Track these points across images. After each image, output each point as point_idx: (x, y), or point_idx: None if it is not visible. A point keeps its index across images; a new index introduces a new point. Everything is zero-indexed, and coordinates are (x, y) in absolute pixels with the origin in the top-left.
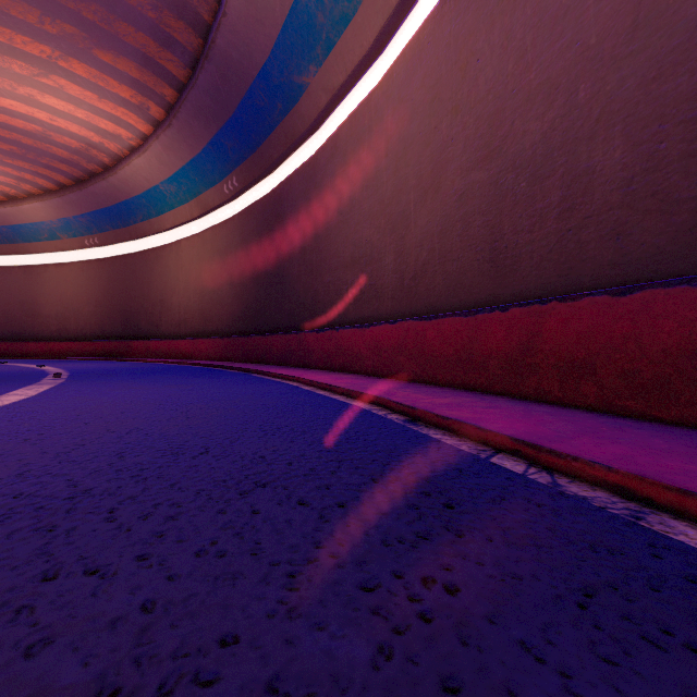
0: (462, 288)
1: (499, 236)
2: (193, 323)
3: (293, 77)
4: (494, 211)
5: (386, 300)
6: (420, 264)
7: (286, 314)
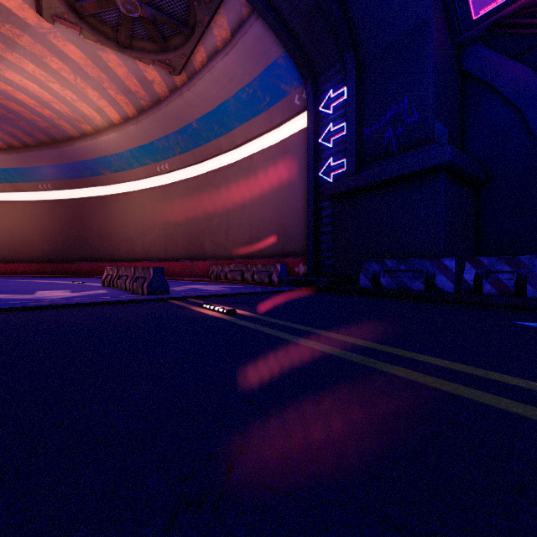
0: (159, 255)
1: (166, 246)
2: (2, 254)
3: (98, 169)
4: (166, 241)
5: (138, 255)
6: (149, 247)
7: (88, 254)
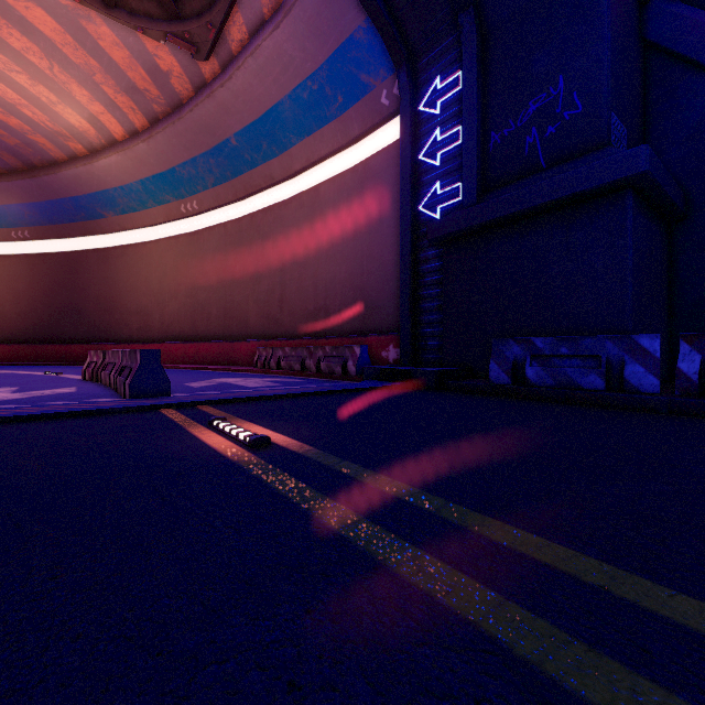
0: (185, 333)
1: (195, 321)
2: None
3: (97, 209)
4: (194, 313)
5: (155, 333)
6: (171, 322)
7: (83, 332)
